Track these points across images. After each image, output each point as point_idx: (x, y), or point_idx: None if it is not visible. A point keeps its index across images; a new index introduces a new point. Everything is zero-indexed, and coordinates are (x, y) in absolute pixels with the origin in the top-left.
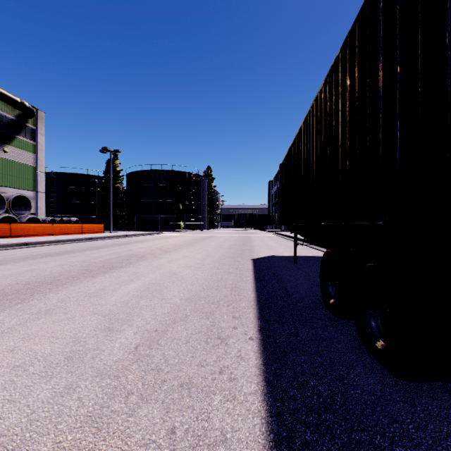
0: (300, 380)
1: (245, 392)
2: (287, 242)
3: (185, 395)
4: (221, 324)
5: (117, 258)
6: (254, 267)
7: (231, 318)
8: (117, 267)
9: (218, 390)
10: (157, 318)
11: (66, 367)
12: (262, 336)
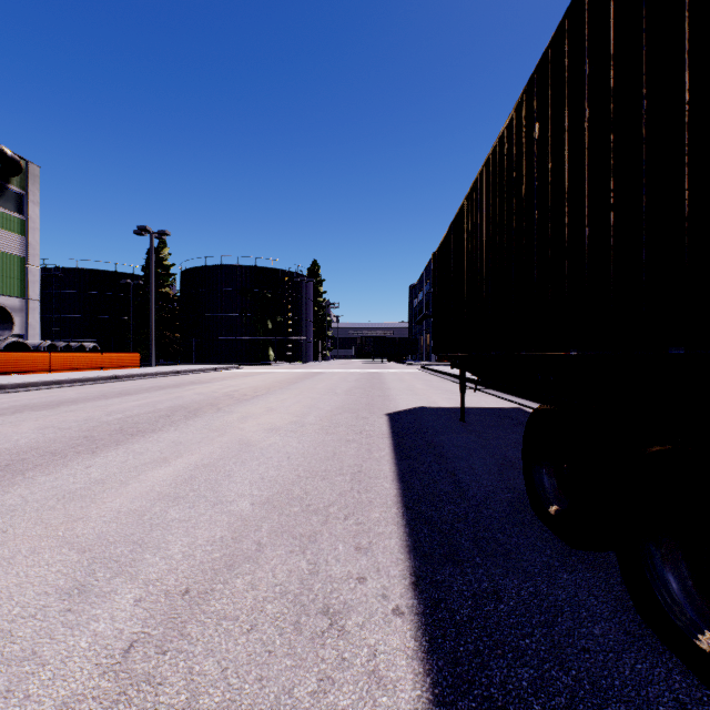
0: None
1: None
2: (443, 382)
3: None
4: (332, 569)
5: (150, 413)
6: (392, 429)
7: (353, 550)
8: (145, 431)
9: None
10: (195, 556)
11: None
12: (422, 603)
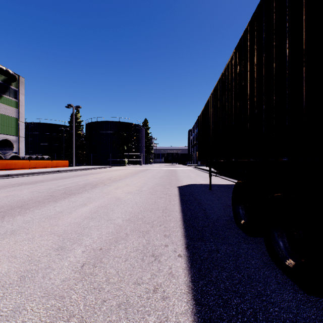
0: (224, 297)
1: (177, 312)
2: (203, 173)
3: (122, 317)
4: (155, 242)
5: (76, 186)
6: (180, 193)
7: (163, 236)
8: (75, 193)
9: (152, 311)
10: (102, 237)
11: (17, 287)
12: (189, 253)
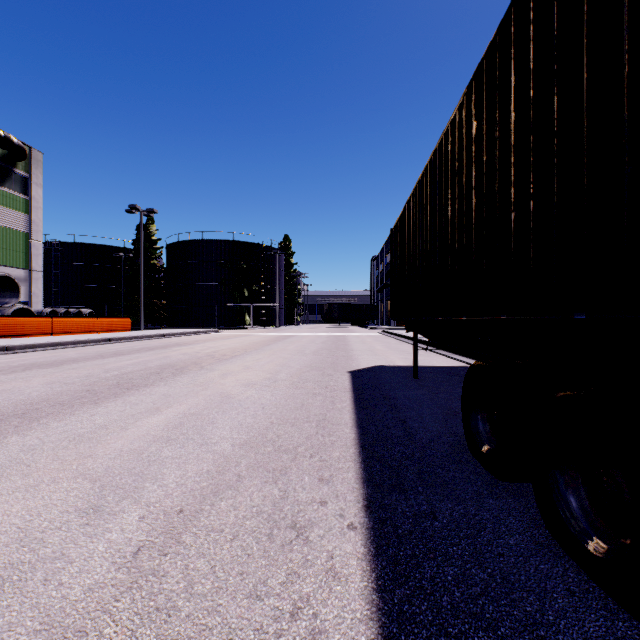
0: (452, 631)
1: None
2: (400, 344)
3: None
4: (299, 495)
5: (142, 370)
6: (353, 385)
7: (316, 481)
8: (139, 386)
9: None
10: (187, 484)
11: None
12: (371, 521)
